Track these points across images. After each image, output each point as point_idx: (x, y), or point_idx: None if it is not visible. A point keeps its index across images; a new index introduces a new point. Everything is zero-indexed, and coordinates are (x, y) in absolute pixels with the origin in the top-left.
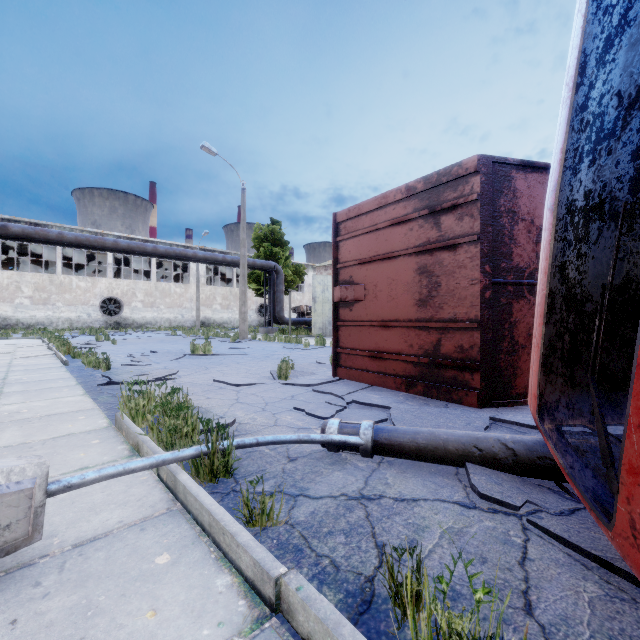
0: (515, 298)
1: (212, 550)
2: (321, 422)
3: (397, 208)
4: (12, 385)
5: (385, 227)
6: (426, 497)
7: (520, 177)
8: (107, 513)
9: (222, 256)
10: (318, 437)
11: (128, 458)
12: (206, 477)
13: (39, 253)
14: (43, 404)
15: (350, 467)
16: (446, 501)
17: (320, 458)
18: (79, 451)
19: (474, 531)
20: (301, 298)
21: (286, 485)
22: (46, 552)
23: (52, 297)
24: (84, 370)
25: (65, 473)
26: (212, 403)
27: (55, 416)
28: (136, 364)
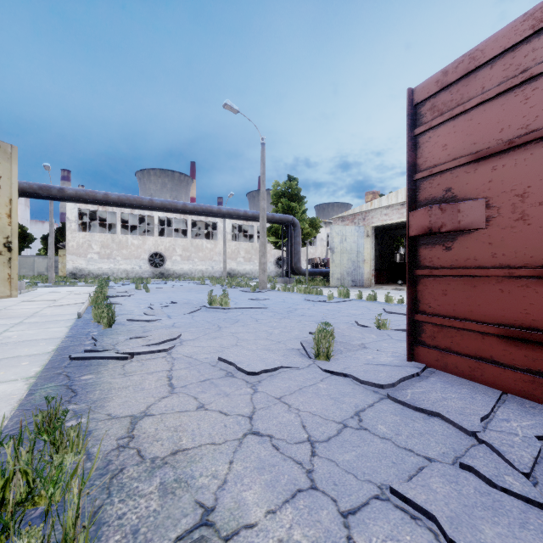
0: None
1: None
2: None
3: None
4: None
5: None
6: None
7: None
8: None
9: (243, 211)
10: None
11: None
12: None
13: (108, 219)
14: None
15: None
16: None
17: None
18: None
19: None
20: (314, 251)
21: None
22: None
23: (113, 252)
24: (88, 325)
25: None
26: (201, 430)
27: None
28: (143, 319)
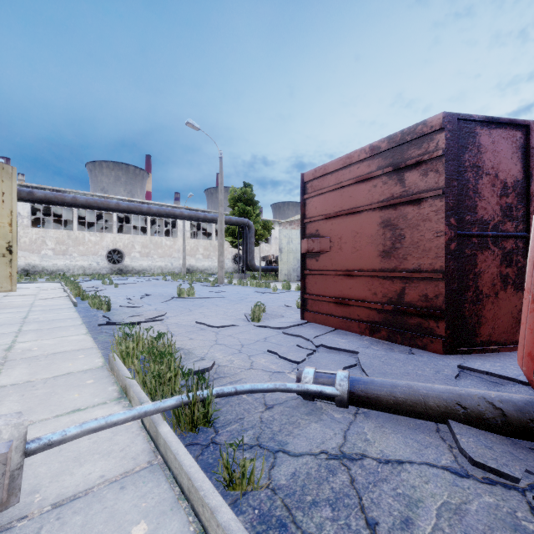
0: (479, 249)
1: (191, 520)
2: (293, 366)
3: (361, 167)
4: (30, 324)
5: (349, 185)
6: (411, 459)
7: (484, 133)
8: (90, 465)
9: (203, 214)
10: (294, 386)
11: (116, 400)
12: (187, 427)
13: (60, 214)
14: (51, 342)
15: (326, 418)
16: (434, 466)
17: (296, 406)
18: (74, 391)
19: (475, 509)
20: (269, 249)
21: (264, 438)
22: (25, 513)
23: (69, 249)
24: (89, 311)
25: (58, 415)
26: (194, 344)
27: (59, 354)
28: (132, 306)
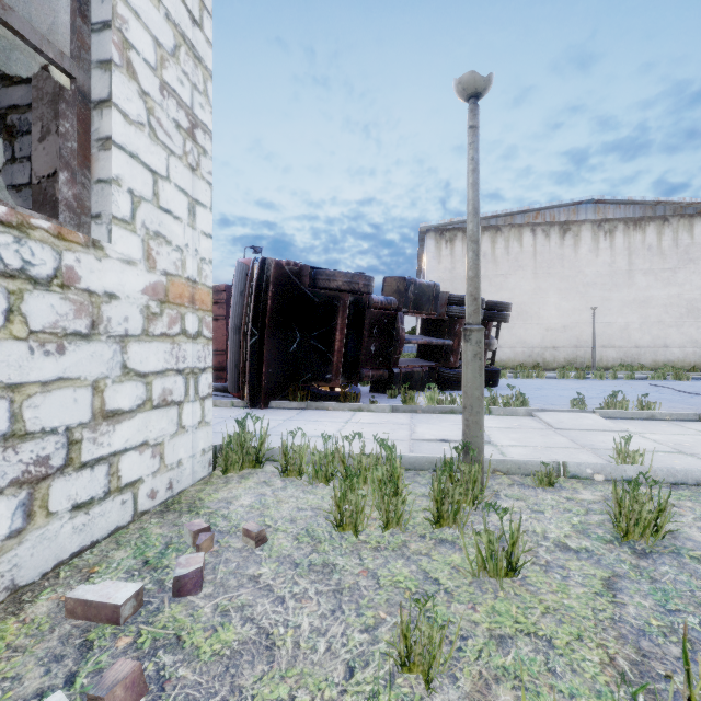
0: None
1: None
2: None
3: None
4: None
5: None
6: None
7: None
8: None
9: None
10: None
11: None
12: None
13: None
14: None
15: None
16: None
17: None
18: None
19: None
20: None
21: None
22: None
23: None
24: None
25: None
26: None
27: None
28: None
